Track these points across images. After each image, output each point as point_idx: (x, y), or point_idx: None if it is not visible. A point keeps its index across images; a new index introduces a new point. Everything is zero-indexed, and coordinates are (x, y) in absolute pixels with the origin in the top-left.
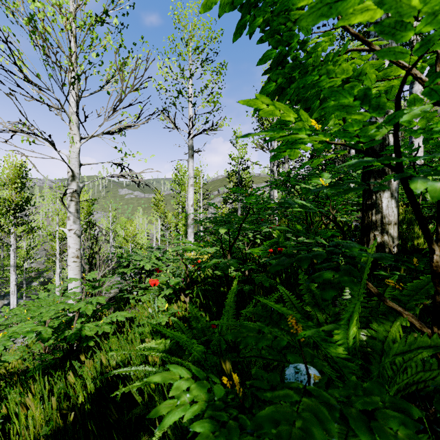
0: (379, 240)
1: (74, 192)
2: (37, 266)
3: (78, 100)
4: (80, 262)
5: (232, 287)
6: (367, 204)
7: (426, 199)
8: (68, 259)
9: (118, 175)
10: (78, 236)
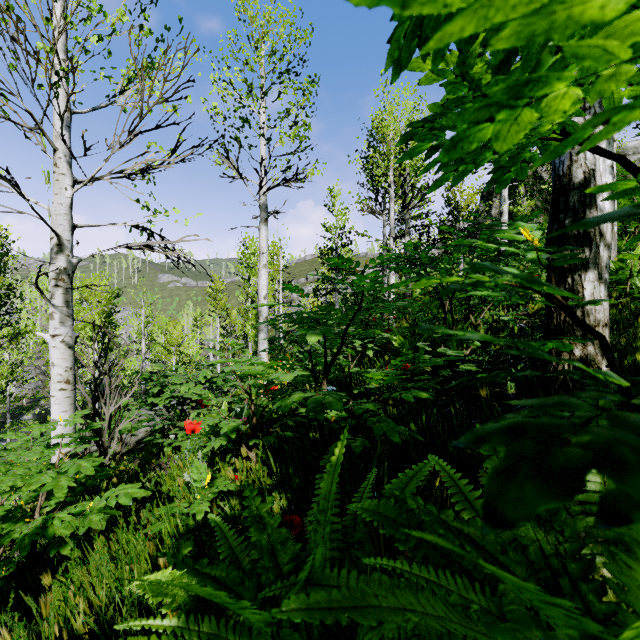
0: (579, 354)
1: (62, 271)
2: (22, 392)
3: (68, 116)
4: (73, 390)
5: (334, 457)
6: None
7: (631, 287)
8: (51, 385)
9: (139, 245)
10: (68, 346)
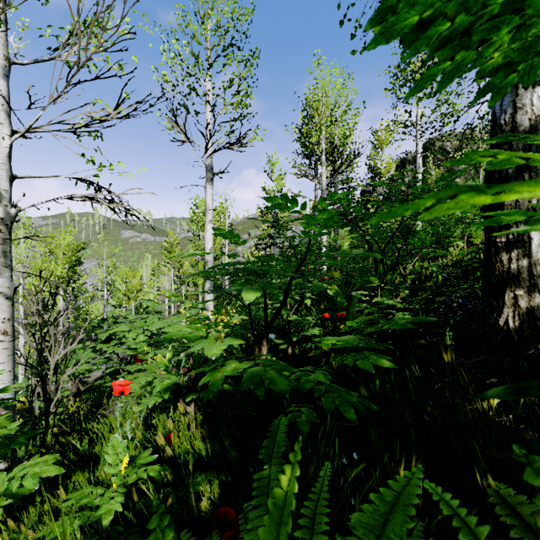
0: (525, 305)
1: None
2: None
3: (6, 65)
4: (11, 341)
5: (279, 490)
6: (500, 243)
7: None
8: None
9: (81, 196)
10: (5, 297)
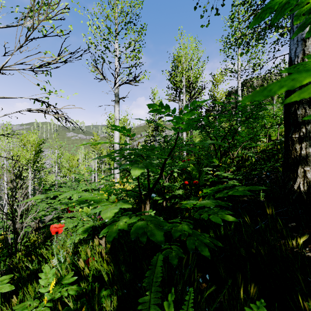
0: (310, 177)
1: None
2: None
3: None
4: None
5: None
6: (295, 138)
7: None
8: None
9: (36, 110)
10: None
